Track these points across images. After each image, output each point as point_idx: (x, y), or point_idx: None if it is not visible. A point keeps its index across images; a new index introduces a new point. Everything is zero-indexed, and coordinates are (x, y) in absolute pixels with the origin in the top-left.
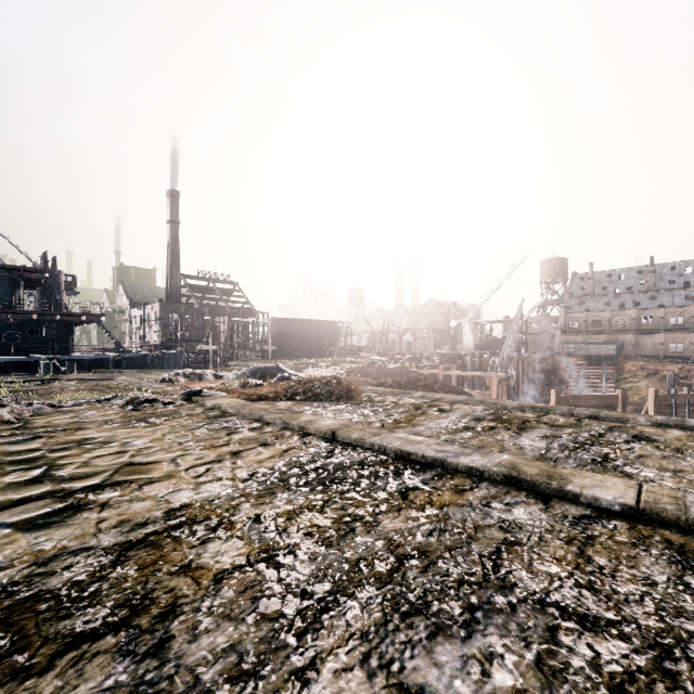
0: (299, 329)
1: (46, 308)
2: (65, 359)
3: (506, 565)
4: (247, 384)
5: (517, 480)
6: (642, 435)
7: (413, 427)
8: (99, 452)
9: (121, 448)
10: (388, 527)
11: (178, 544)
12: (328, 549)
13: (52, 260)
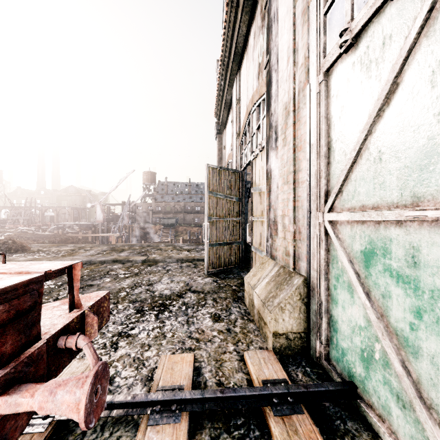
0: None
1: None
2: None
3: (110, 272)
4: None
5: (116, 261)
6: (160, 248)
7: (74, 256)
8: None
9: None
10: None
11: None
12: (56, 280)
13: None
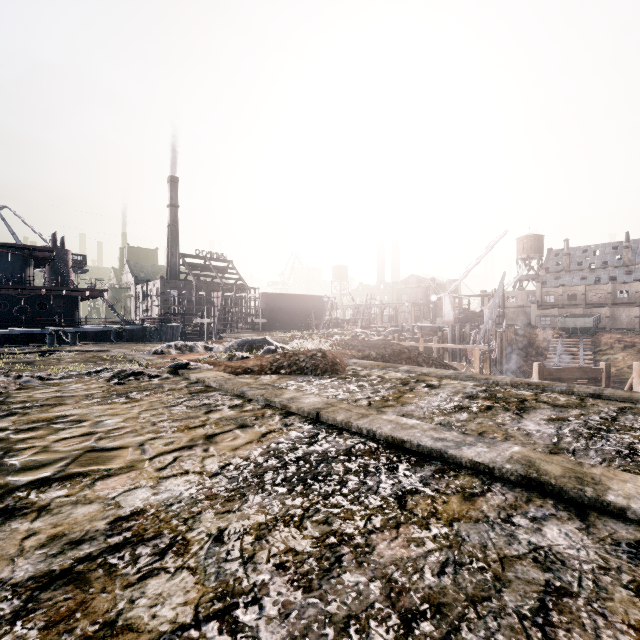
0: (288, 303)
1: (53, 284)
2: (70, 331)
3: (563, 638)
4: (234, 357)
5: (538, 483)
6: None
7: (403, 406)
8: (65, 434)
9: (91, 428)
10: (385, 556)
11: (110, 580)
12: (305, 595)
13: (61, 240)
